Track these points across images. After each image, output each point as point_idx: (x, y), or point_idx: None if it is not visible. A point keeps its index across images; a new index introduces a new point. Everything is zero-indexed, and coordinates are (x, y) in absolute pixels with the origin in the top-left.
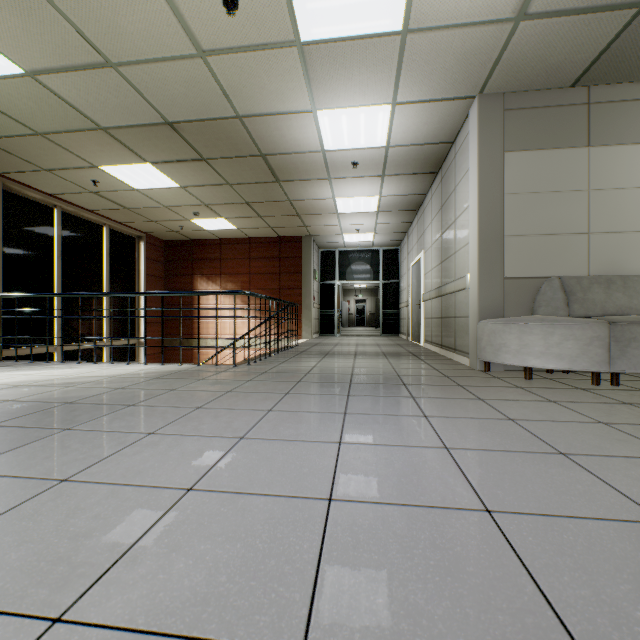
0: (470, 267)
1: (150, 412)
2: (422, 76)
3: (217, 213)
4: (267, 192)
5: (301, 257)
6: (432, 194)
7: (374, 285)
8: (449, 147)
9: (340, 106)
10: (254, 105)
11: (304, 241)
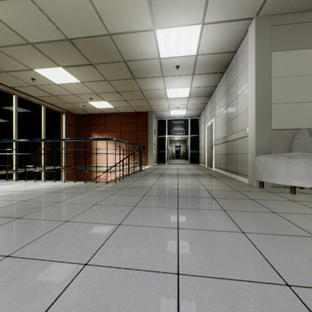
0: (249, 123)
1: (27, 226)
2: (222, 2)
3: (102, 98)
4: (128, 85)
5: (147, 122)
6: (220, 85)
7: (185, 138)
8: (233, 55)
9: (170, 26)
10: (118, 26)
11: (149, 114)
